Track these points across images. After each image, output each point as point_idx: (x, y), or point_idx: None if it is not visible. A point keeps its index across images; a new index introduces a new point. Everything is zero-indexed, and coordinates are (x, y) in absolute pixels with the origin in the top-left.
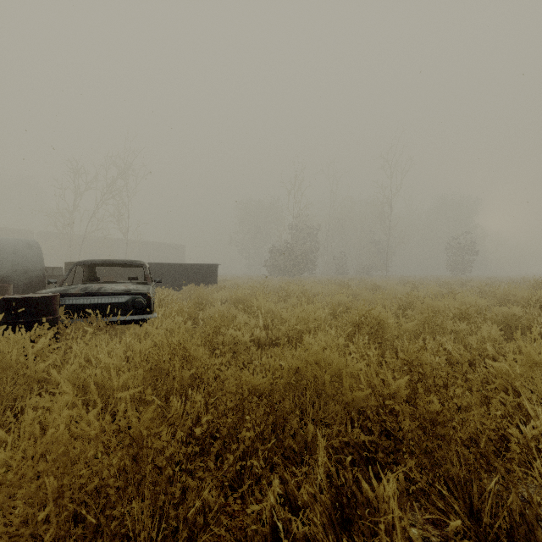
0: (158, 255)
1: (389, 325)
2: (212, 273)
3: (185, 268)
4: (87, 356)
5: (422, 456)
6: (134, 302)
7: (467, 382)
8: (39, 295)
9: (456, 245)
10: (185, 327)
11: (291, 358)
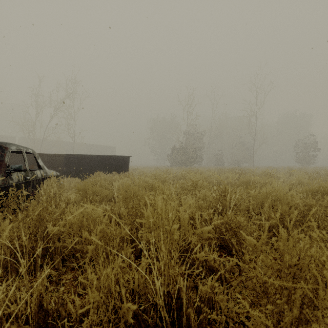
0: (98, 153)
1: None
2: (124, 163)
3: (101, 158)
4: None
5: None
6: None
7: None
8: None
9: (303, 144)
10: None
11: None
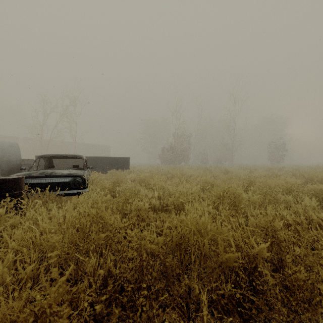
0: (94, 152)
1: (241, 198)
2: (126, 163)
3: (109, 159)
4: (36, 220)
5: (295, 321)
6: (74, 181)
7: (301, 239)
8: (11, 177)
9: (274, 145)
10: (105, 198)
11: (177, 221)
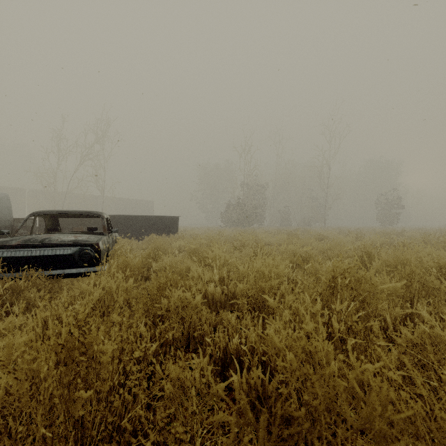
0: (131, 209)
1: (371, 286)
2: (173, 225)
3: (149, 219)
4: None
5: None
6: (81, 254)
7: None
8: None
9: (385, 200)
10: (125, 285)
11: (255, 337)
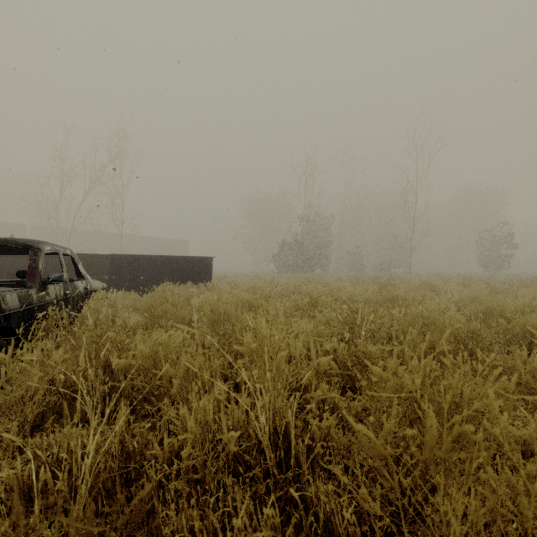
0: (161, 251)
1: None
2: (205, 269)
3: (169, 261)
4: None
5: None
6: None
7: None
8: None
9: (491, 237)
10: None
11: None
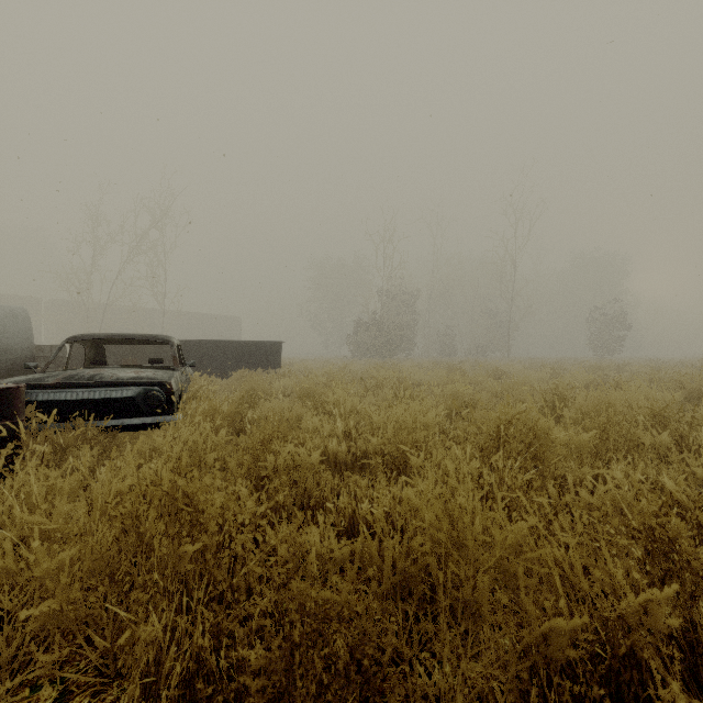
0: (206, 330)
1: (549, 438)
2: (274, 354)
3: (236, 346)
4: (31, 497)
5: None
6: (146, 397)
7: None
8: None
9: (602, 316)
10: (215, 439)
11: (391, 500)
